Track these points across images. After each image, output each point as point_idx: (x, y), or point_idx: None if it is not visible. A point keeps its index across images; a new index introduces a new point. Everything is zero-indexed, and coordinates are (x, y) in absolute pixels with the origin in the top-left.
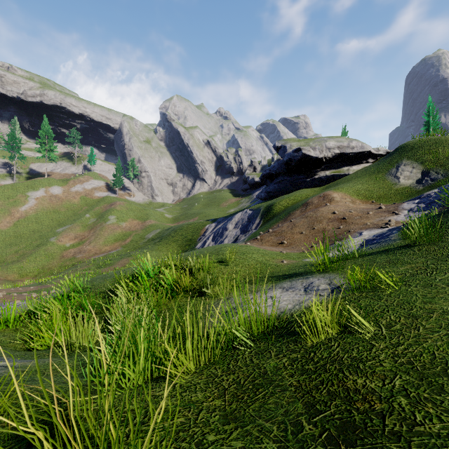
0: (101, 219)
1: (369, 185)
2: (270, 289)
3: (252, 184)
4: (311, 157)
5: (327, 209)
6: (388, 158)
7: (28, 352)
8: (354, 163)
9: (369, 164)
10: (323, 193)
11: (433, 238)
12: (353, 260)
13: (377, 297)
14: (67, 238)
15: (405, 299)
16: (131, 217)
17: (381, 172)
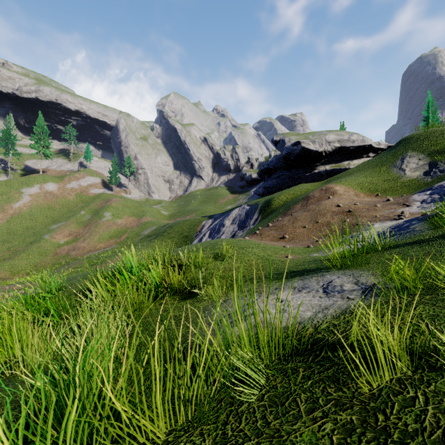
0: (96, 216)
1: (373, 178)
2: (277, 289)
3: (250, 180)
4: (310, 151)
5: (331, 202)
6: (391, 150)
7: None
8: (355, 158)
9: (370, 158)
10: (324, 186)
11: None
12: (376, 254)
13: (442, 303)
14: (61, 235)
15: None
16: (127, 213)
17: (385, 164)
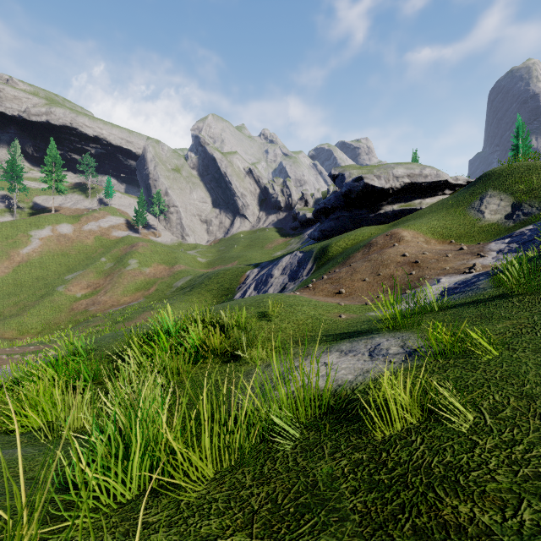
0: (119, 264)
1: (446, 221)
2: (324, 352)
3: (304, 221)
4: (375, 188)
5: (396, 250)
6: (469, 188)
7: (1, 437)
8: (428, 195)
9: (446, 196)
10: (389, 231)
11: (538, 285)
12: (431, 314)
13: (471, 366)
14: (78, 286)
15: (512, 370)
16: (156, 261)
17: (461, 205)
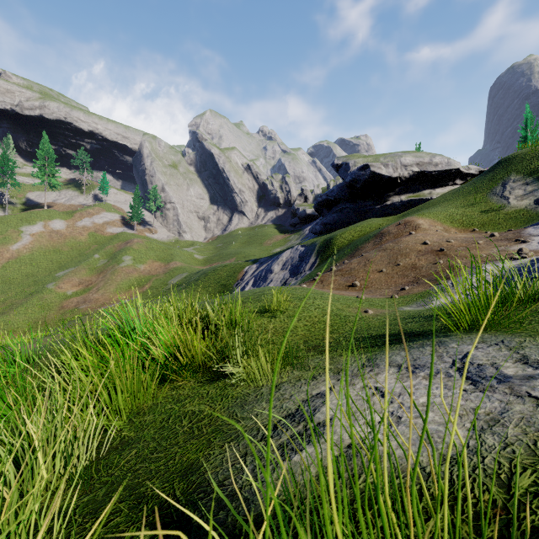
0: (113, 261)
1: (466, 209)
2: (366, 367)
3: (303, 217)
4: (382, 176)
5: (414, 239)
6: (488, 174)
7: None
8: (437, 186)
9: (457, 186)
10: (402, 219)
11: None
12: (522, 307)
13: None
14: (69, 284)
15: None
16: (151, 257)
17: (480, 192)
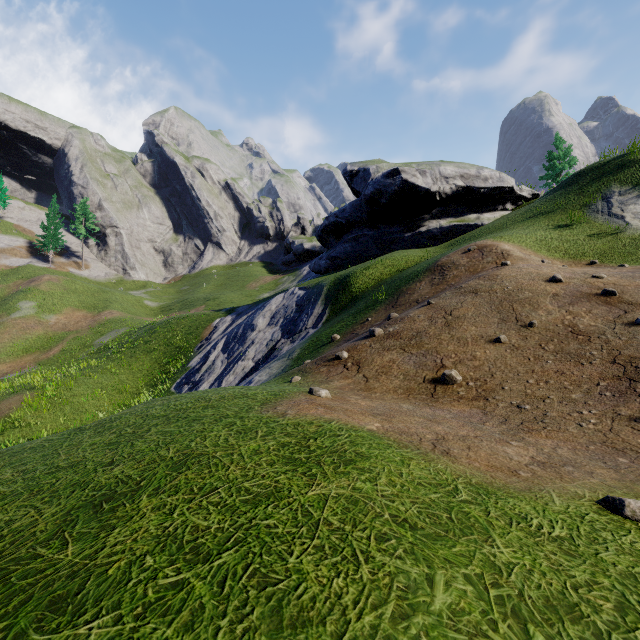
0: (0, 309)
1: (561, 231)
2: None
3: (300, 253)
4: (417, 188)
5: (522, 272)
6: (570, 188)
7: None
8: (485, 209)
9: (508, 212)
10: (470, 244)
11: None
12: None
13: None
14: None
15: None
16: (72, 304)
17: (571, 209)
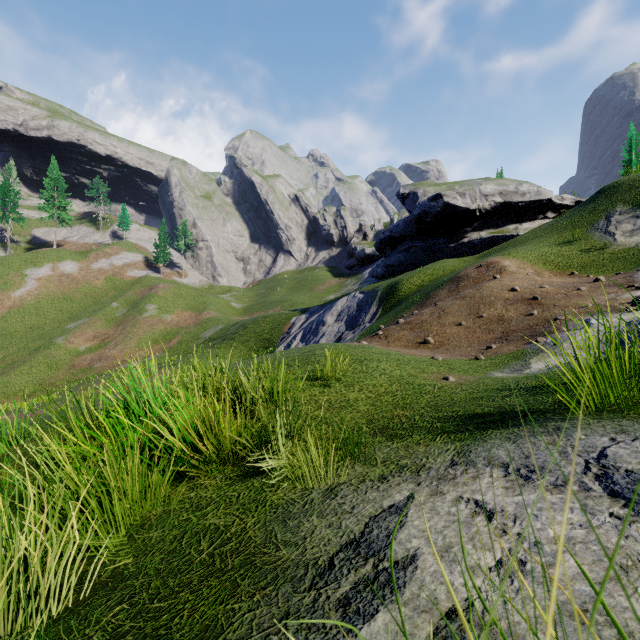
0: (134, 310)
1: (562, 247)
2: (457, 465)
3: (362, 258)
4: (457, 208)
5: (499, 284)
6: (587, 205)
7: None
8: (525, 219)
9: (548, 220)
10: (484, 260)
11: None
12: None
13: None
14: (82, 337)
15: None
16: (180, 306)
17: (579, 226)
